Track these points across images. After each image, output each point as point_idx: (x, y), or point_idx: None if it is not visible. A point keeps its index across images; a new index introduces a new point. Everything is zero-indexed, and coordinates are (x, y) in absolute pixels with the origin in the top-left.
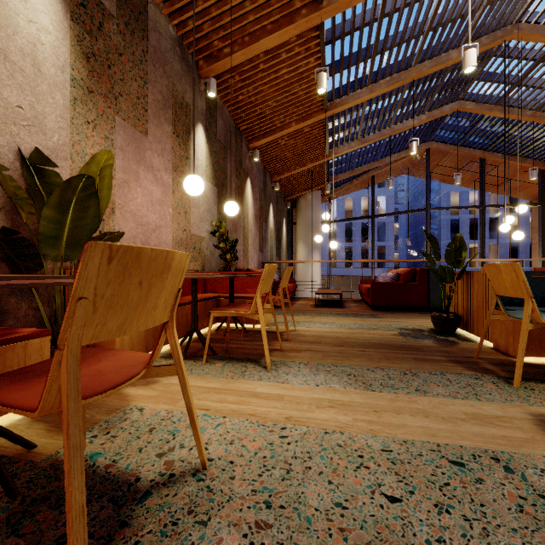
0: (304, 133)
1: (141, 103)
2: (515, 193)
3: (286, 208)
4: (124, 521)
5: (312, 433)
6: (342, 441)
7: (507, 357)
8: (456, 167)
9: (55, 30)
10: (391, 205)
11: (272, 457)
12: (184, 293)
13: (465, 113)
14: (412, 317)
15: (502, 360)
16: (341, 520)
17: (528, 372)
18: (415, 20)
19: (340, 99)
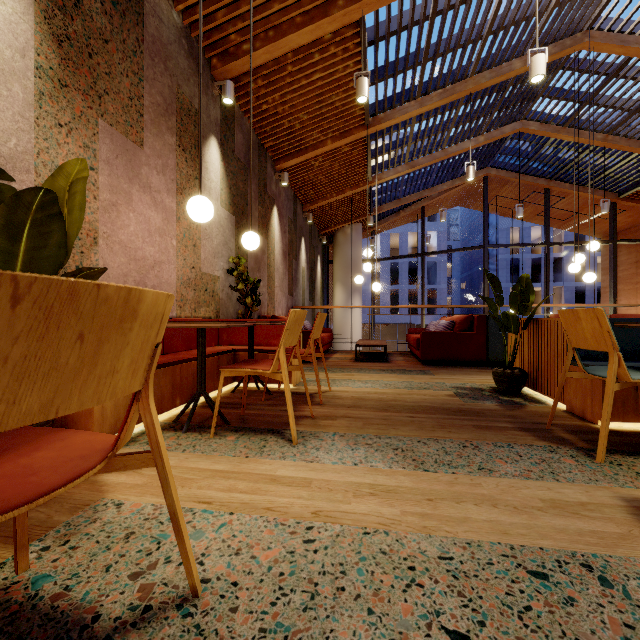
0: (342, 153)
1: (135, 105)
2: (583, 229)
3: (321, 243)
4: None
5: (347, 534)
6: (387, 545)
7: (585, 422)
8: (517, 198)
9: None
10: (443, 242)
11: (292, 574)
12: (192, 346)
13: (528, 135)
14: (469, 373)
15: (579, 427)
16: None
17: (611, 442)
18: (473, 20)
19: (384, 113)
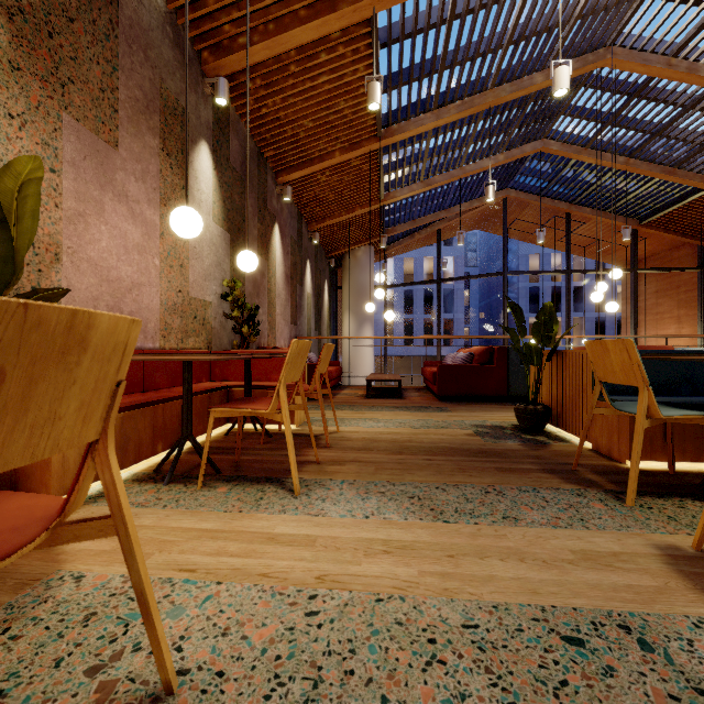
0: (352, 167)
1: (108, 99)
2: (604, 257)
3: (329, 267)
4: None
5: (357, 602)
6: (403, 614)
7: (612, 462)
8: (537, 222)
9: None
10: (460, 268)
11: (291, 657)
12: (178, 382)
13: (549, 156)
14: (489, 409)
15: (606, 467)
16: None
17: (640, 483)
18: (493, 27)
19: (398, 124)
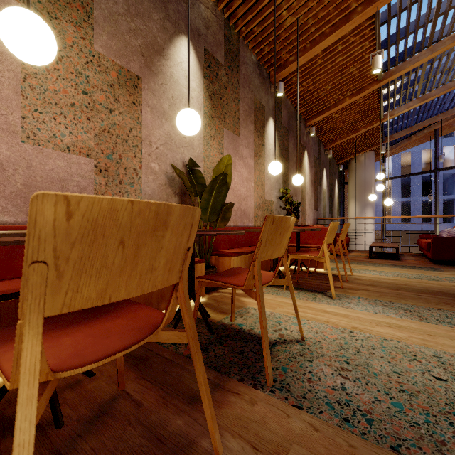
0: (357, 104)
1: (237, 115)
2: None
3: (338, 170)
4: None
5: (373, 337)
6: (399, 345)
7: None
8: None
9: (197, 87)
10: None
11: (346, 344)
12: None
13: None
14: None
15: None
16: (397, 378)
17: None
18: None
19: (395, 67)
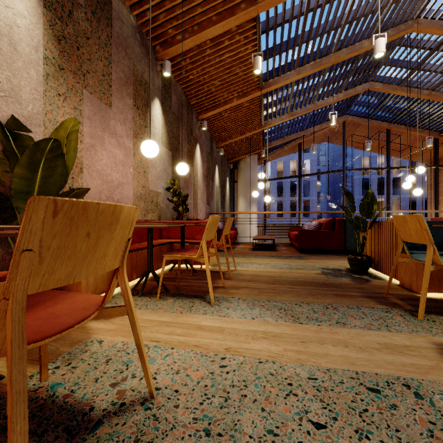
0: (243, 107)
1: (106, 80)
2: (414, 157)
3: (229, 169)
4: None
5: (248, 362)
6: (274, 370)
7: (411, 292)
8: (366, 136)
9: (30, 15)
10: (314, 167)
11: (213, 386)
12: (143, 239)
13: (374, 92)
14: (332, 258)
15: (407, 295)
16: None
17: (429, 306)
18: (335, 14)
19: (273, 79)
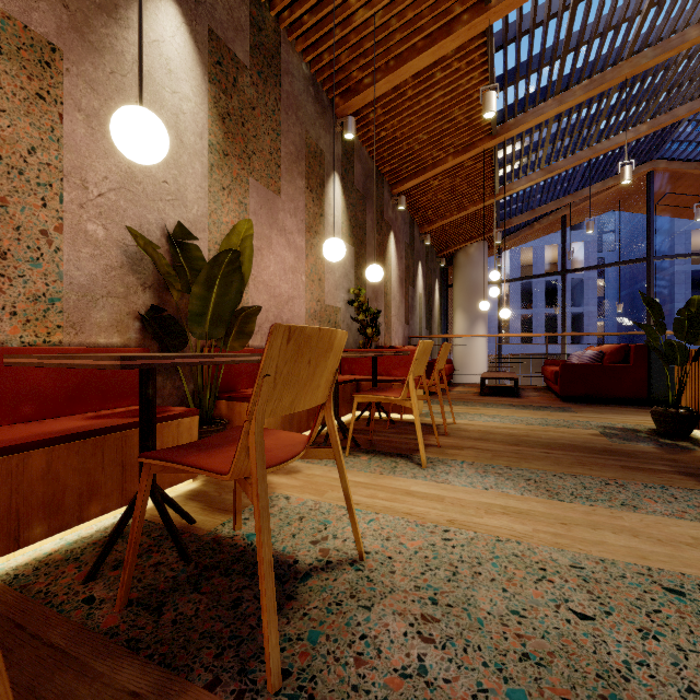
0: (464, 168)
1: (274, 159)
2: None
3: (439, 266)
4: (290, 595)
5: (480, 538)
6: (519, 551)
7: None
8: (698, 193)
9: (195, 96)
10: (592, 254)
11: (435, 558)
12: None
13: None
14: (623, 412)
15: None
16: (518, 627)
17: None
18: None
19: (514, 118)
